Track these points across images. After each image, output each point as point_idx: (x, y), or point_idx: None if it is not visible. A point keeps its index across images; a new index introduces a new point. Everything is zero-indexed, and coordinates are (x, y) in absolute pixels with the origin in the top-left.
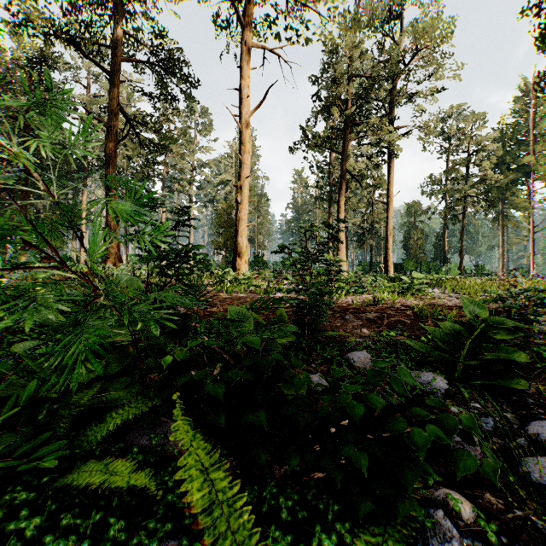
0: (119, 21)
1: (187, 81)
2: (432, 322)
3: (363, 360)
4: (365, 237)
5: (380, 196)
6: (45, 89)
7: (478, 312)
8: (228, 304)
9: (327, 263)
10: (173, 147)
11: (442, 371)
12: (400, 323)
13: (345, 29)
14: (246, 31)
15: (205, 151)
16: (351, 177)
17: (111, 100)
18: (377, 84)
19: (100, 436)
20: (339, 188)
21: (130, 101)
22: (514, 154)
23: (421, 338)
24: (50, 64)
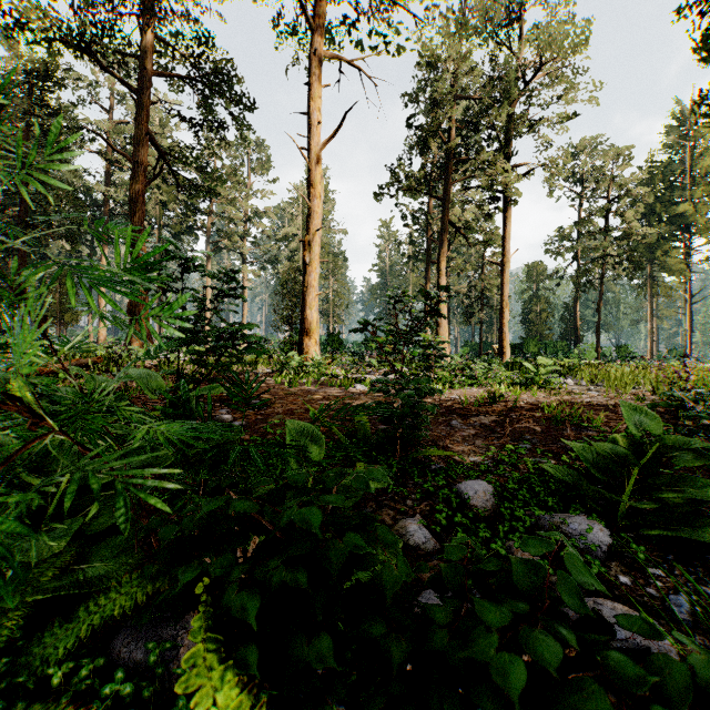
0: (149, 23)
1: (238, 103)
2: (573, 431)
3: (483, 496)
4: (473, 309)
5: (493, 255)
6: (50, 112)
7: (650, 426)
8: (290, 402)
9: (424, 345)
10: (221, 190)
11: (597, 511)
12: (528, 432)
13: (447, 35)
14: (317, 36)
15: (263, 196)
16: (454, 231)
17: (137, 127)
18: (489, 109)
19: (63, 649)
20: (439, 244)
21: (164, 129)
22: (666, 201)
23: (562, 457)
24: (58, 80)
